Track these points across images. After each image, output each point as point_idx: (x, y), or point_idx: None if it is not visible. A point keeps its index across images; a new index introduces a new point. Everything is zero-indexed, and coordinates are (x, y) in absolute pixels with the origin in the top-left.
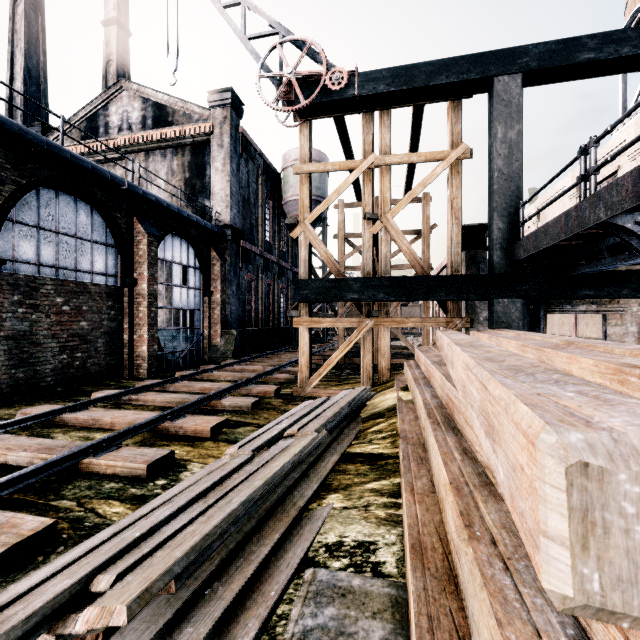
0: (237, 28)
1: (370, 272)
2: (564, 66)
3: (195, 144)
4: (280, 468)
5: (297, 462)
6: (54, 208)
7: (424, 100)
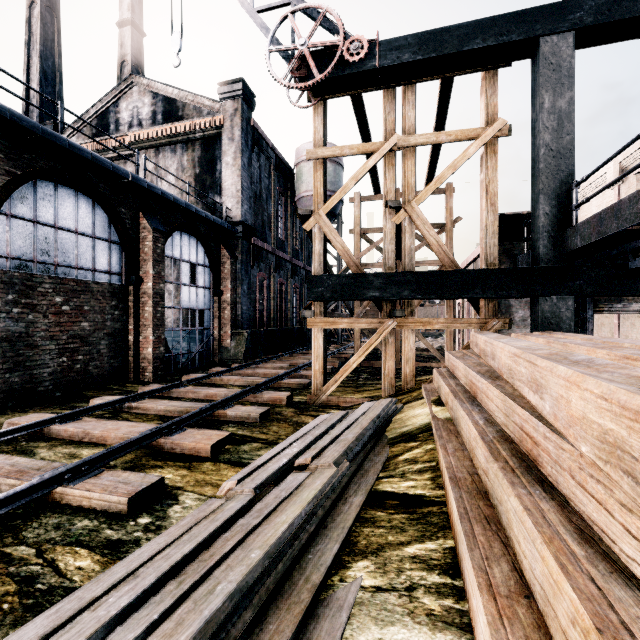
0: (245, 1)
1: (392, 267)
2: (627, 19)
3: (205, 138)
4: (288, 527)
5: (311, 513)
6: (53, 202)
7: (455, 70)
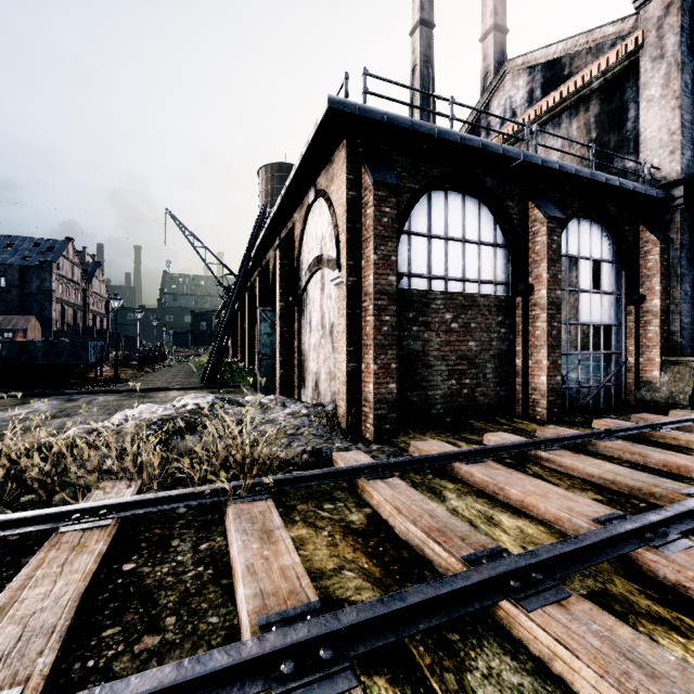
0: None
1: None
2: None
3: (607, 83)
4: None
5: None
6: (443, 212)
7: None
